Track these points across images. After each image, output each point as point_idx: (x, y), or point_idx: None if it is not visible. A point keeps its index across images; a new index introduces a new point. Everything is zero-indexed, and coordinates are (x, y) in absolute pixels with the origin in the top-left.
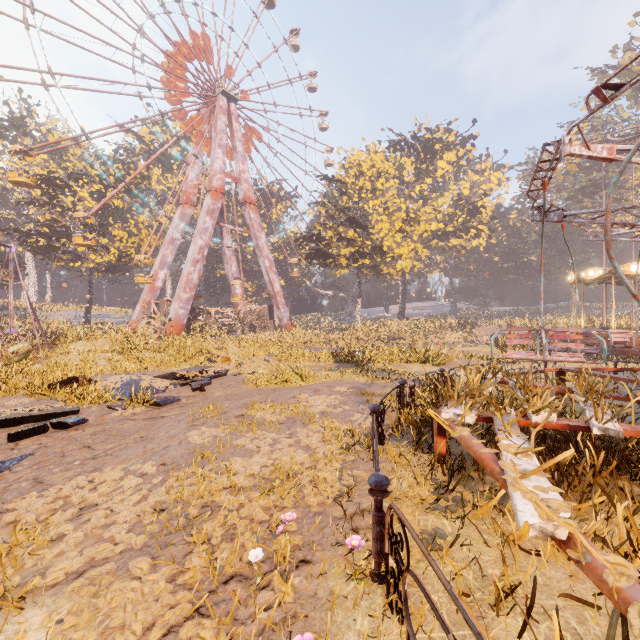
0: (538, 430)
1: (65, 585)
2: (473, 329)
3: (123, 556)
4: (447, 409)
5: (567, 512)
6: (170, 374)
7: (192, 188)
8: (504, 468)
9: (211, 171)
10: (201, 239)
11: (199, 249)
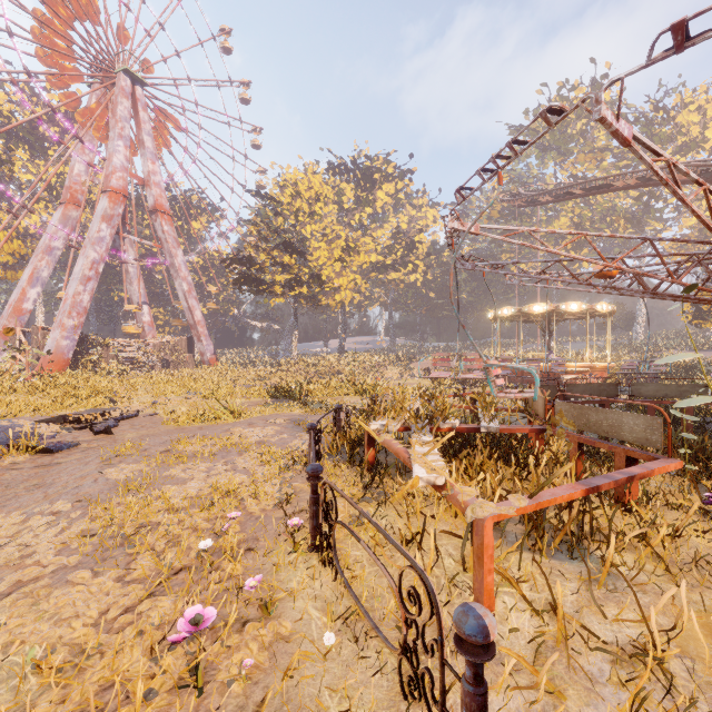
0: (450, 439)
1: None
2: (410, 364)
3: (56, 574)
4: (375, 422)
5: (445, 469)
6: (59, 417)
7: (80, 184)
8: (411, 453)
9: (108, 166)
10: (94, 251)
11: (91, 264)
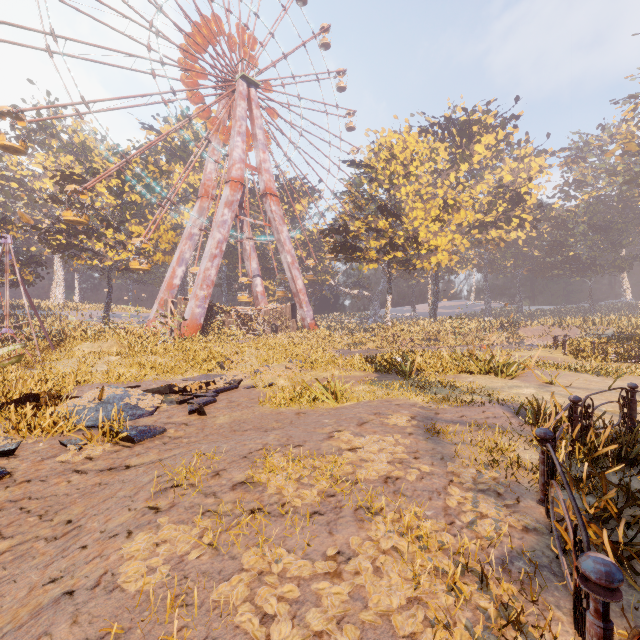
0: None
1: None
2: (518, 330)
3: None
4: None
5: None
6: (166, 387)
7: (211, 180)
8: None
9: (230, 161)
10: (219, 233)
11: (217, 243)
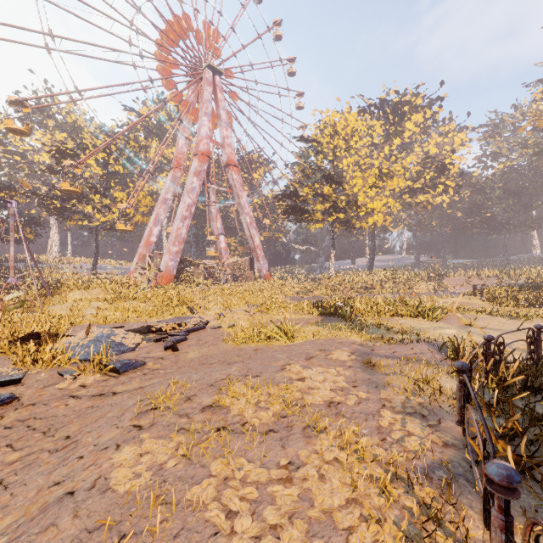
0: None
1: None
2: (442, 280)
3: None
4: None
5: None
6: (145, 327)
7: (182, 154)
8: None
9: (198, 137)
10: (189, 198)
11: (187, 207)
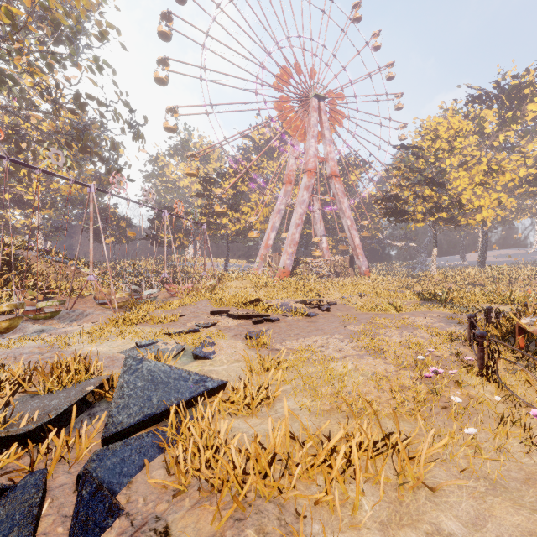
0: None
1: (342, 359)
2: None
3: (357, 356)
4: (525, 318)
5: None
6: (303, 301)
7: (292, 171)
8: None
9: (307, 157)
10: (300, 208)
11: (299, 216)
